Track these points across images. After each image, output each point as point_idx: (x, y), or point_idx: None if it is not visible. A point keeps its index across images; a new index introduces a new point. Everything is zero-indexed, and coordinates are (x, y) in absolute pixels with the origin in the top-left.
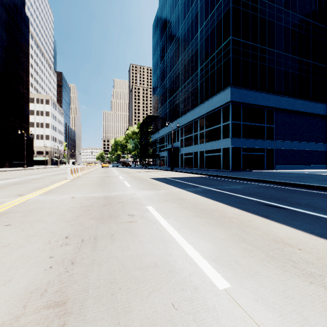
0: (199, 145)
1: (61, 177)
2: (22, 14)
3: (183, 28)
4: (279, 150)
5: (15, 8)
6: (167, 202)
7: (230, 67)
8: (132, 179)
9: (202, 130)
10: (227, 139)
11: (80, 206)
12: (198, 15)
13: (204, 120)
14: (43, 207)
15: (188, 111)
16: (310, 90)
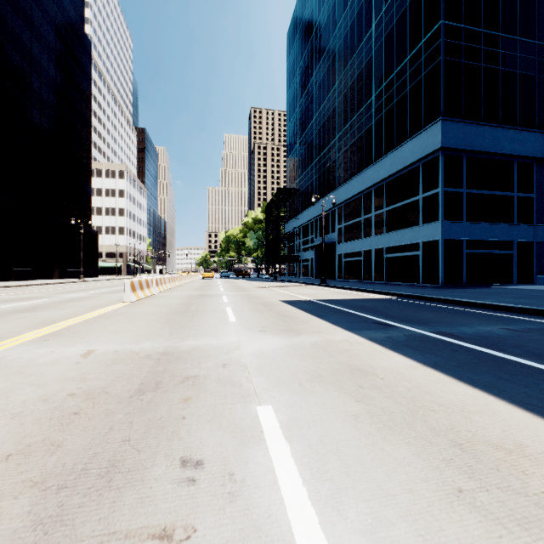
0: (374, 238)
1: (119, 297)
2: (80, 34)
3: (343, 26)
4: None
5: (68, 26)
6: (322, 384)
7: (440, 80)
8: (244, 302)
9: (379, 209)
10: (433, 223)
11: (68, 394)
12: None
13: (384, 190)
14: None
15: (353, 175)
16: None
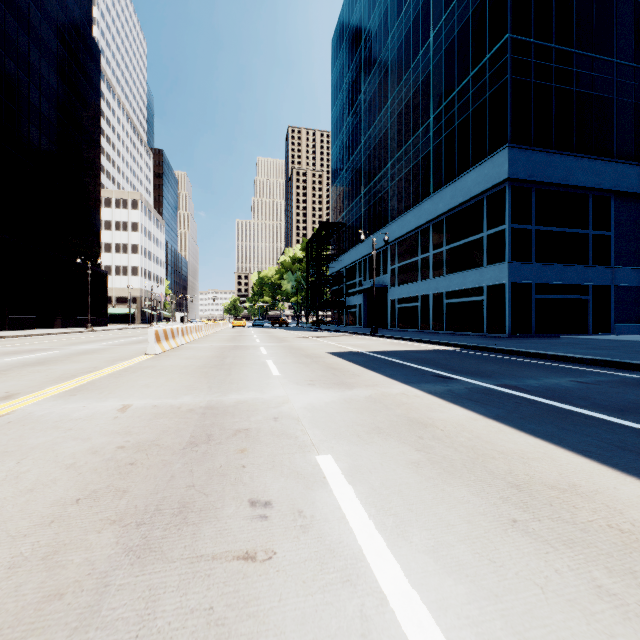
0: (432, 281)
1: (139, 348)
2: (87, 38)
3: (397, 36)
4: (624, 289)
5: (73, 28)
6: (381, 435)
7: (507, 102)
8: (286, 354)
9: (438, 248)
10: (499, 265)
11: (117, 447)
12: (430, 1)
13: (444, 226)
14: (13, 447)
15: (408, 208)
16: None
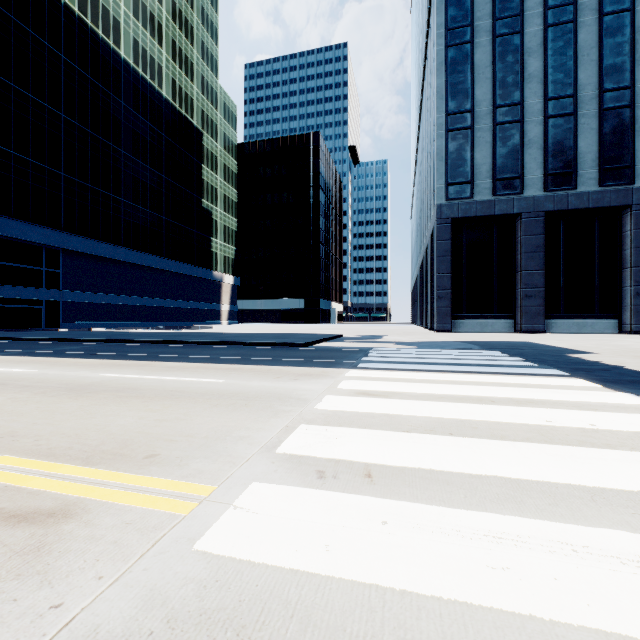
0: None
1: None
2: None
3: None
4: (70, 303)
5: None
6: None
7: None
8: None
9: None
10: None
11: None
12: None
13: None
14: None
15: None
16: (122, 233)
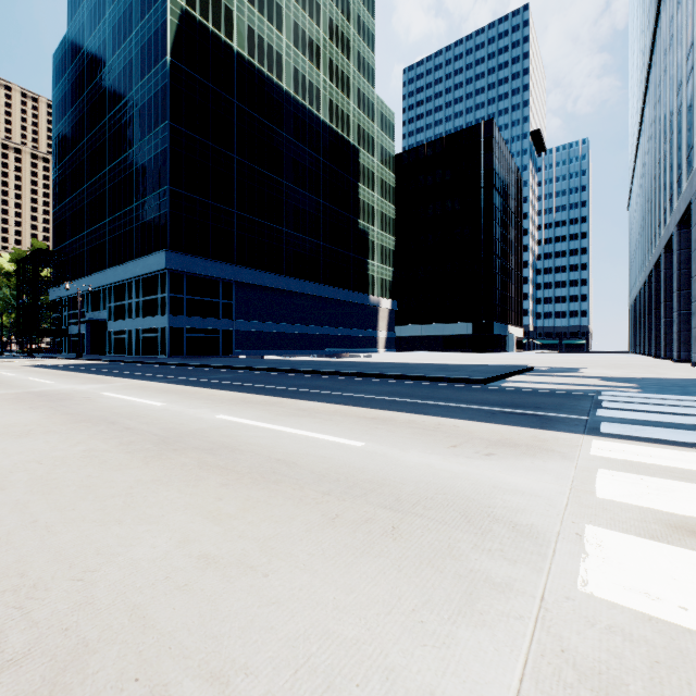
0: (135, 321)
1: None
2: None
3: (113, 122)
4: (241, 332)
5: None
6: (20, 371)
7: (168, 224)
8: None
9: (138, 298)
10: (165, 316)
11: None
12: (133, 121)
13: (141, 284)
14: None
15: (120, 262)
16: (284, 262)
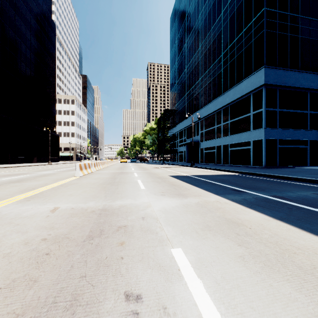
0: (223, 139)
1: (72, 173)
2: (49, 19)
3: (204, 13)
4: None
5: (42, 14)
6: (211, 232)
7: (264, 44)
8: (148, 176)
9: (226, 121)
10: (259, 129)
11: (42, 239)
12: None
13: (229, 110)
14: None
15: (210, 101)
16: None
